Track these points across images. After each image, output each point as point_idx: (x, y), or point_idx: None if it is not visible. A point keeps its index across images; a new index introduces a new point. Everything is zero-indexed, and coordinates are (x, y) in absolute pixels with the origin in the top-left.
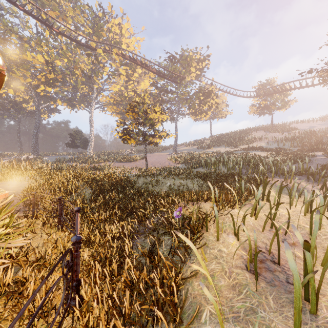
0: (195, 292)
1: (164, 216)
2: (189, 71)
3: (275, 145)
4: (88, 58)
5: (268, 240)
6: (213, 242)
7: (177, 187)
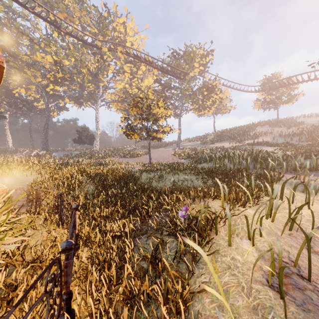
0: (206, 312)
1: (168, 214)
2: (193, 67)
3: (282, 140)
4: (94, 57)
5: (290, 247)
6: (225, 247)
7: (181, 183)
